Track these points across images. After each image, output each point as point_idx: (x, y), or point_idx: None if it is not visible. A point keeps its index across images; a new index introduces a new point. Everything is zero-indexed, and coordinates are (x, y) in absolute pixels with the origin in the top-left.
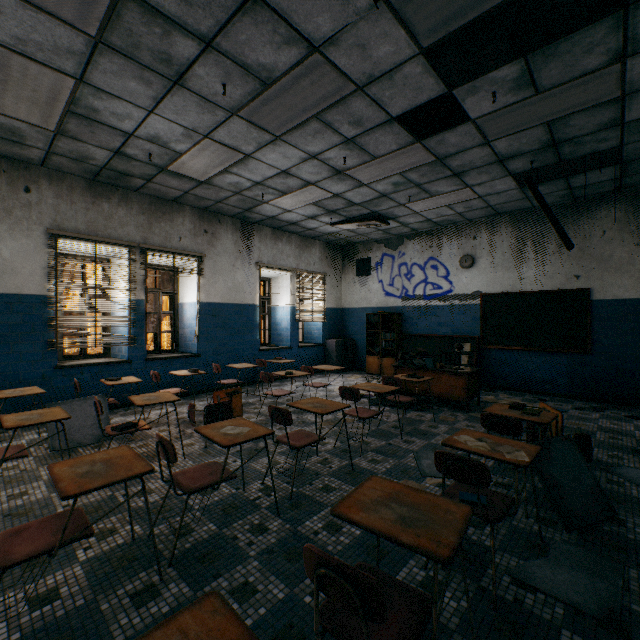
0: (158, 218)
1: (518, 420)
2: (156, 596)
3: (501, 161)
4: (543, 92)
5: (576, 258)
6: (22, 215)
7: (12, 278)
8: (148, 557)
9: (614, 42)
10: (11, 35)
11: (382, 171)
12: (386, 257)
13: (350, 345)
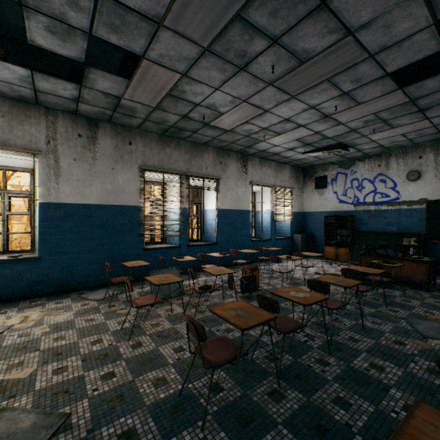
0: (195, 156)
1: None
2: (283, 397)
3: None
4: None
5: None
6: (128, 158)
7: (123, 196)
8: (260, 371)
9: None
10: (158, 54)
11: (360, 113)
12: (340, 175)
13: (310, 238)
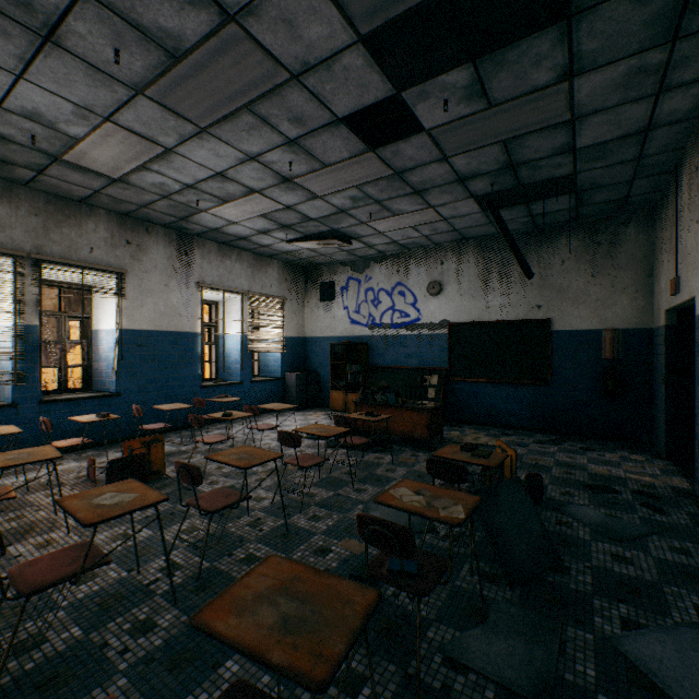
0: (59, 222)
1: (463, 466)
2: None
3: (462, 181)
4: (496, 106)
5: (538, 288)
6: None
7: None
8: None
9: (560, 57)
10: None
11: (336, 182)
12: (352, 281)
13: (313, 379)
